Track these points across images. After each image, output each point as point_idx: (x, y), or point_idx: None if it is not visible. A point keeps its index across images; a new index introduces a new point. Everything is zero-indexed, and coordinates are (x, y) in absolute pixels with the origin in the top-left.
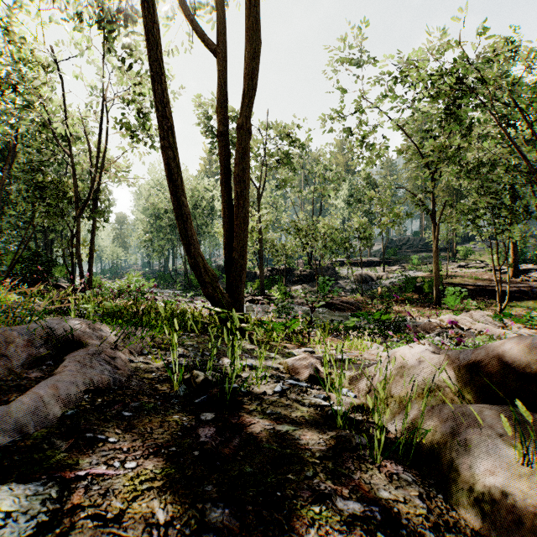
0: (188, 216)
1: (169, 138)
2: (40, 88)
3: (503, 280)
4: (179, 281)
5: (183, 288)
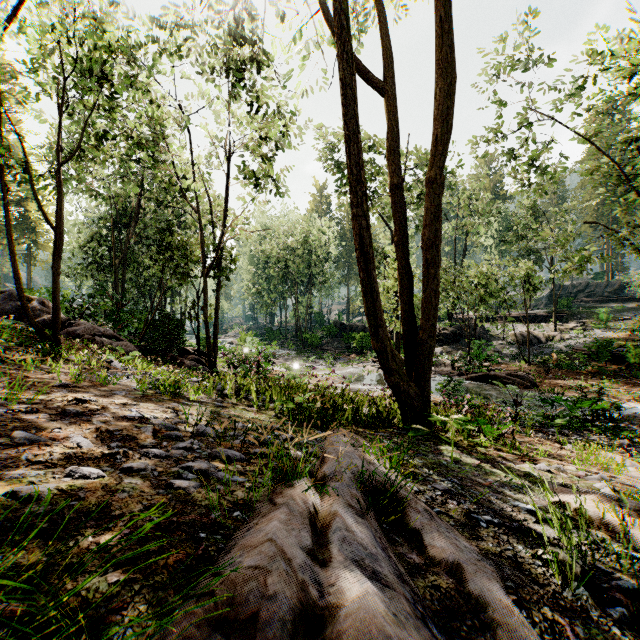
0: (377, 294)
1: (362, 206)
2: (170, 143)
3: None
4: (291, 339)
5: (295, 347)
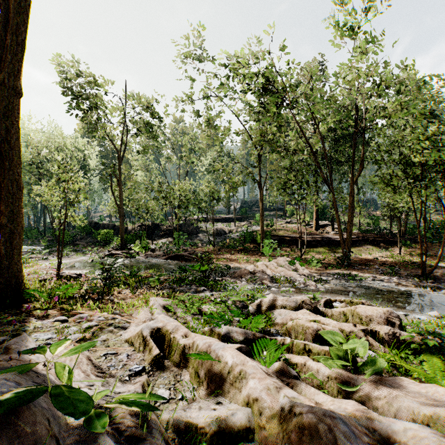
0: None
1: None
2: None
3: (309, 233)
4: (48, 236)
5: (50, 243)
